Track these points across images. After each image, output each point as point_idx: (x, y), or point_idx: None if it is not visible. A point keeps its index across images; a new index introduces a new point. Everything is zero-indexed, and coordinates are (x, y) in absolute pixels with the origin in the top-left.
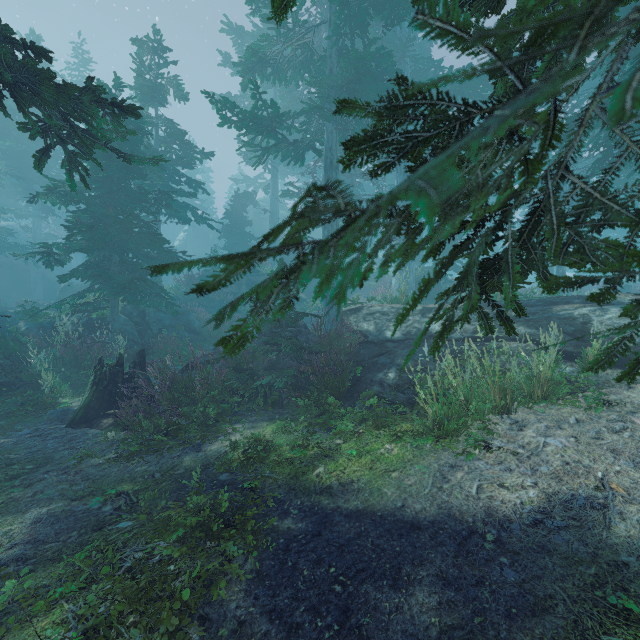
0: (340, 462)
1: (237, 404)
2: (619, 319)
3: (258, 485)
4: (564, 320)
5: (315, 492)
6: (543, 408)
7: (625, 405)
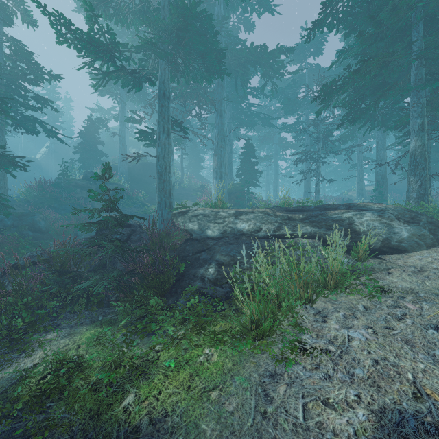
0: (155, 382)
1: (59, 307)
2: (372, 221)
3: None
4: (336, 221)
5: None
6: (335, 296)
7: (397, 292)
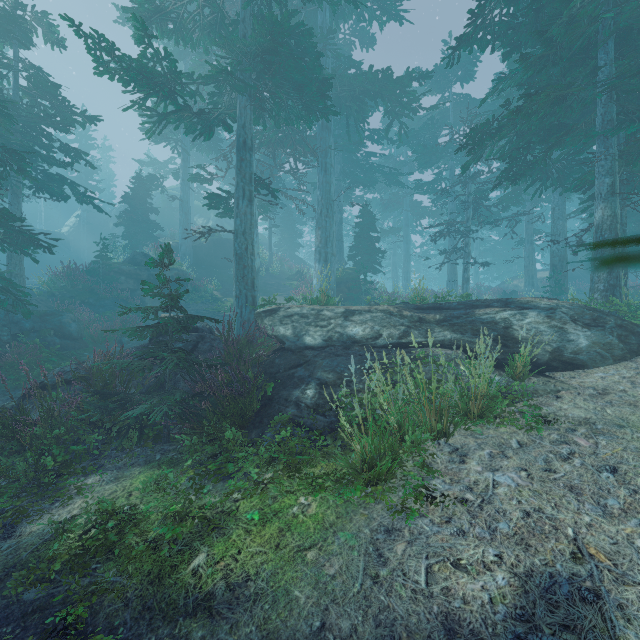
0: (233, 539)
1: (102, 442)
2: (538, 324)
3: (83, 614)
4: (487, 324)
5: (184, 611)
6: (480, 428)
7: (564, 422)
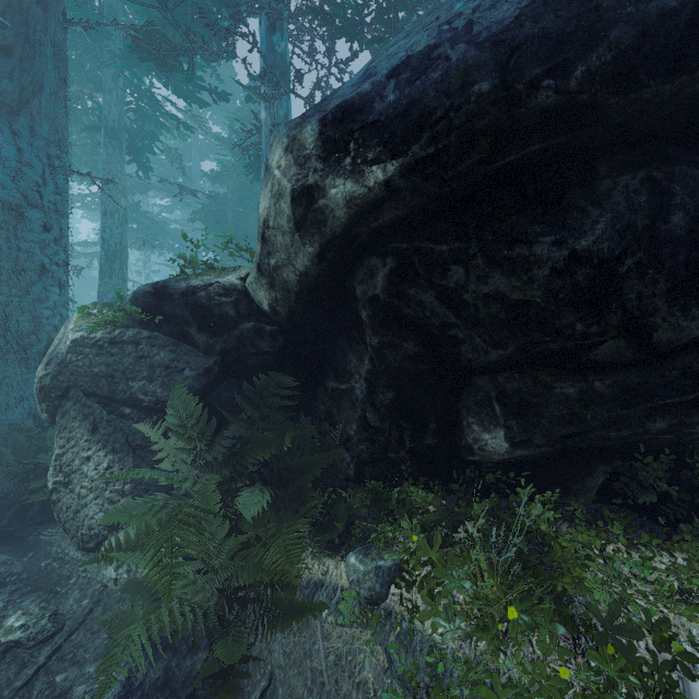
0: None
1: None
2: None
3: None
4: None
5: None
6: None
7: None
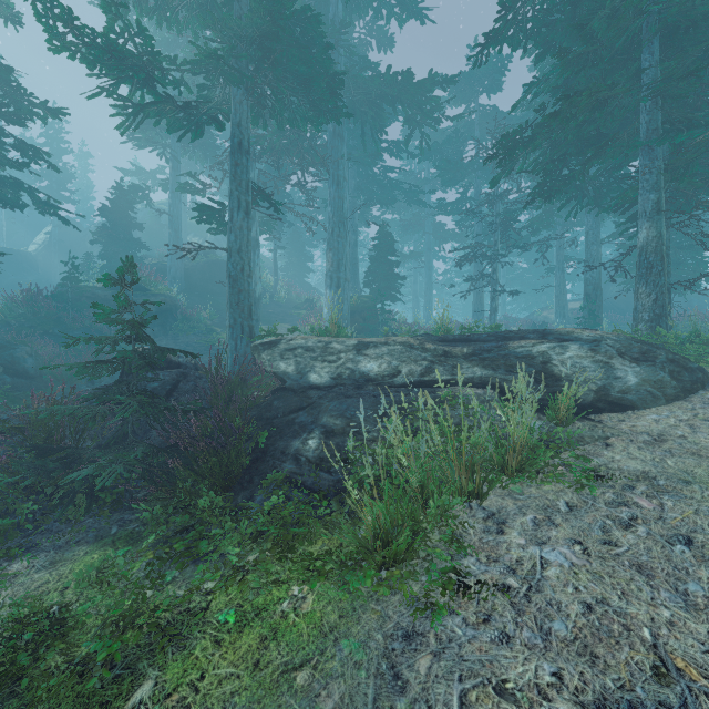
0: (196, 656)
1: (41, 511)
2: (580, 358)
3: None
4: (523, 359)
5: None
6: (519, 486)
7: (621, 478)
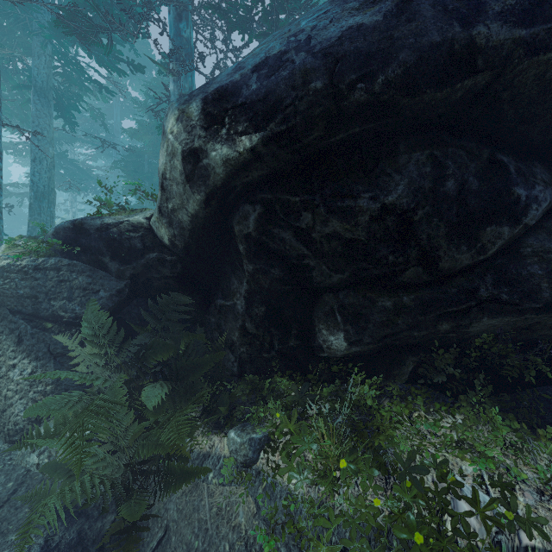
0: None
1: None
2: None
3: None
4: None
5: None
6: None
7: None
